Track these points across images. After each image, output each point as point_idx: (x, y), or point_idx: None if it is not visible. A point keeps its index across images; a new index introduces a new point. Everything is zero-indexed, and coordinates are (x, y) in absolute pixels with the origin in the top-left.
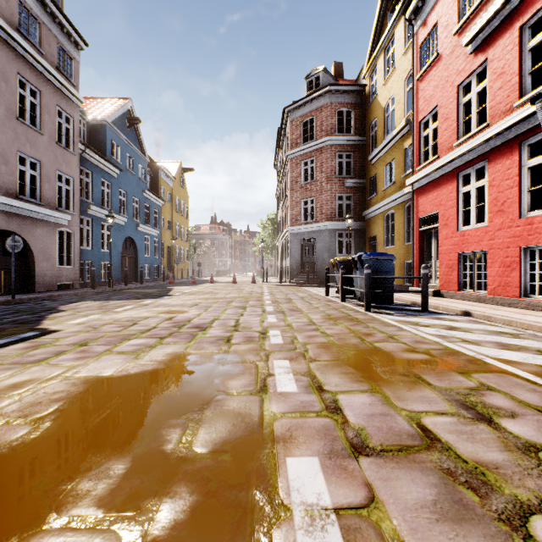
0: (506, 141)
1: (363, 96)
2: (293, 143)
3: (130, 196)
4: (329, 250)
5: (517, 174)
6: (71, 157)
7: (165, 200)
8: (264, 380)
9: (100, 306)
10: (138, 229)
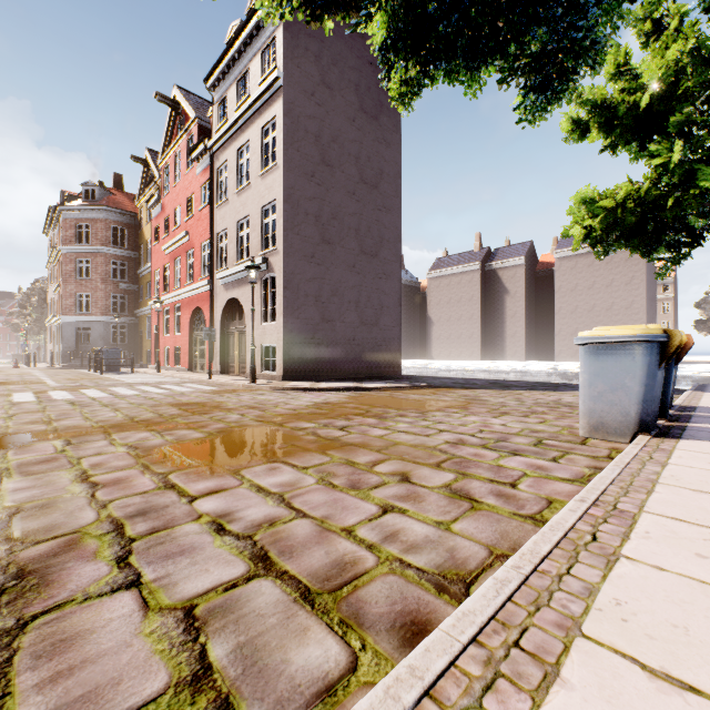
0: (172, 302)
1: (137, 220)
2: (68, 240)
3: None
4: (104, 338)
5: (174, 317)
6: None
7: None
8: (43, 381)
9: None
10: None
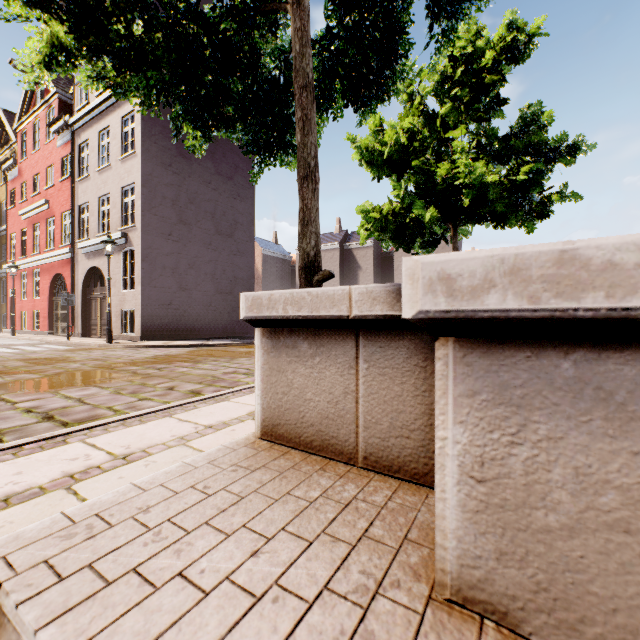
0: (31, 267)
1: None
2: None
3: None
4: None
5: (33, 282)
6: None
7: None
8: None
9: None
10: None
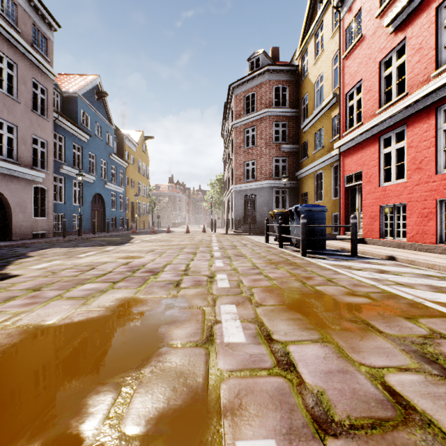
0: (423, 108)
1: (296, 74)
2: (237, 114)
3: (99, 159)
4: (267, 204)
5: (434, 135)
6: (45, 123)
7: (129, 162)
8: (211, 328)
9: (66, 253)
10: (105, 187)
